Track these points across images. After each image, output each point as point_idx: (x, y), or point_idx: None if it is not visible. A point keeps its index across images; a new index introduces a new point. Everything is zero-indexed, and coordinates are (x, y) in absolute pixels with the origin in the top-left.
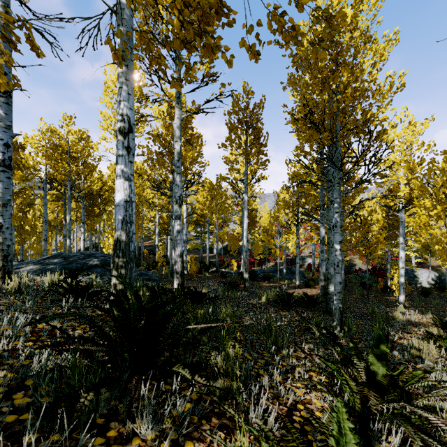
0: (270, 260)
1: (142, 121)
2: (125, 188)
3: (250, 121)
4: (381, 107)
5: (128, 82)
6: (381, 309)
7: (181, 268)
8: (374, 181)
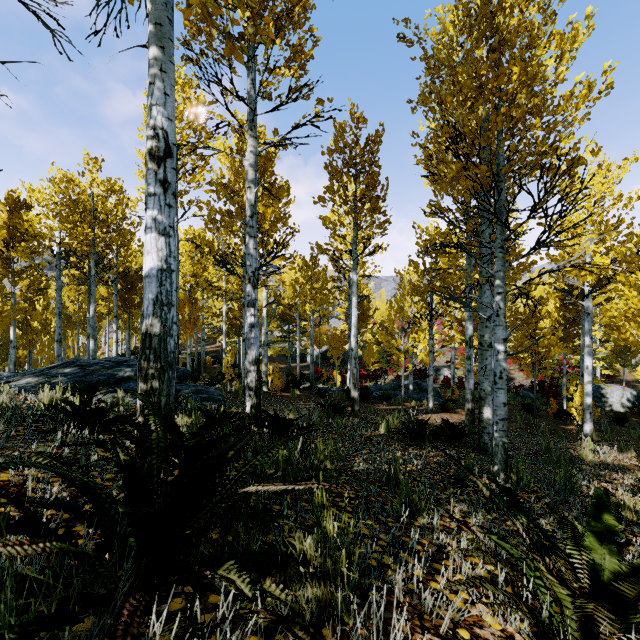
0: (389, 372)
1: (201, 166)
2: (159, 247)
3: (361, 161)
4: (572, 125)
5: (165, 75)
6: (558, 444)
7: (256, 382)
8: (546, 253)
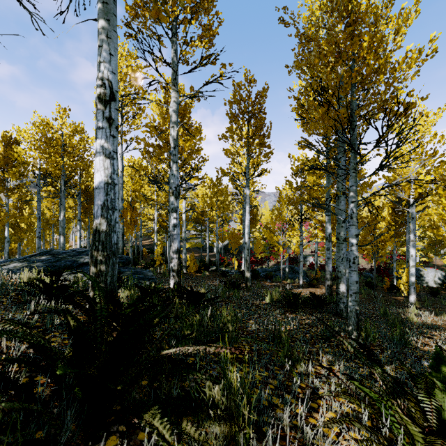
0: (271, 259)
1: (139, 113)
2: (106, 167)
3: (252, 110)
4: (406, 79)
5: (110, 40)
6: (392, 310)
7: (177, 266)
8: (383, 175)
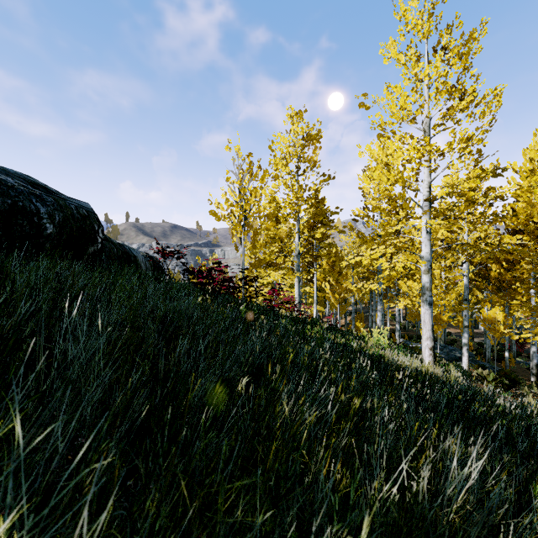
0: None
1: None
2: None
3: None
4: None
5: None
6: None
7: (536, 372)
8: None
